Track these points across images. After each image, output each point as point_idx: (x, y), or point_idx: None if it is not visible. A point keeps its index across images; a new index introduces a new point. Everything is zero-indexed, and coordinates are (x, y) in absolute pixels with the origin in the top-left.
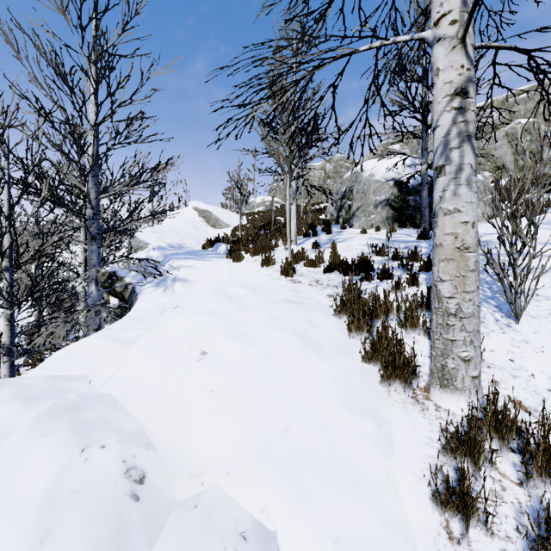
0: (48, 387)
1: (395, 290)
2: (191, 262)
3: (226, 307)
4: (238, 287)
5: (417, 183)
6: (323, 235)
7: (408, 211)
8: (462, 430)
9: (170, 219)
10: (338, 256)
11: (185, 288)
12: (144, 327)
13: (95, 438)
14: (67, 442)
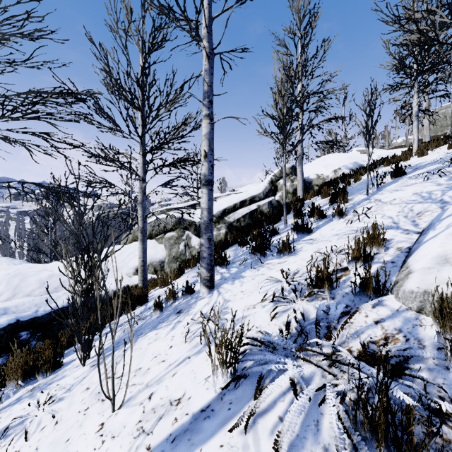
0: None
1: None
2: None
3: None
4: None
5: None
6: None
7: None
8: None
9: None
10: None
11: None
12: None
13: None
14: None
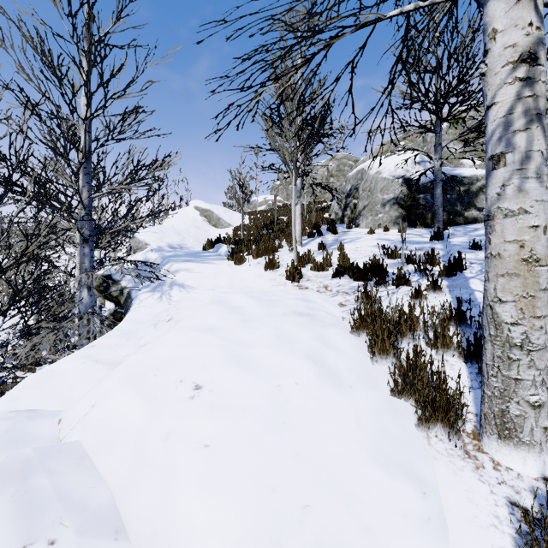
0: (5, 431)
1: (420, 301)
2: (190, 264)
3: (227, 321)
4: (239, 294)
5: (428, 181)
6: (328, 235)
7: (418, 210)
8: (537, 503)
9: (171, 219)
10: (348, 259)
11: (183, 295)
12: (133, 344)
13: (43, 527)
14: (4, 533)
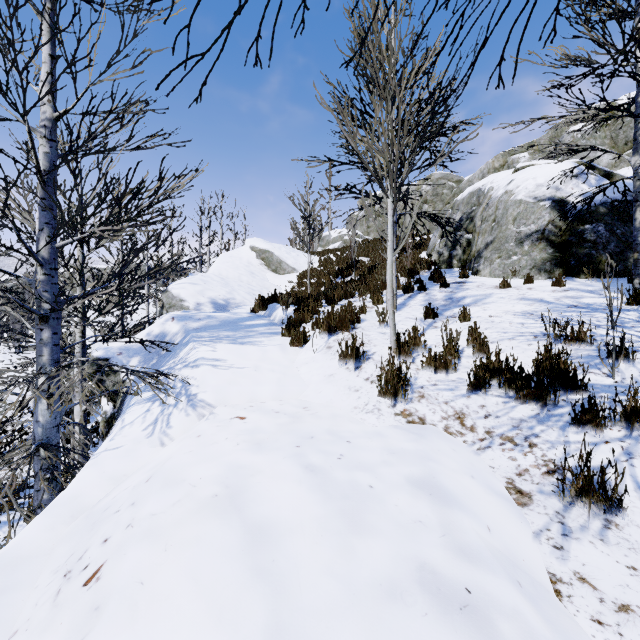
0: None
1: None
2: (219, 349)
3: None
4: (284, 459)
5: (598, 203)
6: (434, 289)
7: (583, 249)
8: None
9: (219, 264)
10: (496, 352)
11: (190, 422)
12: None
13: None
14: None
